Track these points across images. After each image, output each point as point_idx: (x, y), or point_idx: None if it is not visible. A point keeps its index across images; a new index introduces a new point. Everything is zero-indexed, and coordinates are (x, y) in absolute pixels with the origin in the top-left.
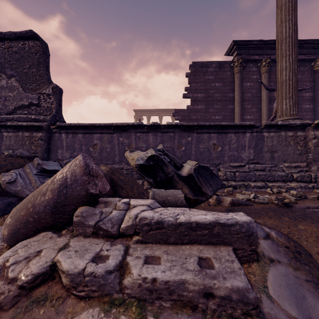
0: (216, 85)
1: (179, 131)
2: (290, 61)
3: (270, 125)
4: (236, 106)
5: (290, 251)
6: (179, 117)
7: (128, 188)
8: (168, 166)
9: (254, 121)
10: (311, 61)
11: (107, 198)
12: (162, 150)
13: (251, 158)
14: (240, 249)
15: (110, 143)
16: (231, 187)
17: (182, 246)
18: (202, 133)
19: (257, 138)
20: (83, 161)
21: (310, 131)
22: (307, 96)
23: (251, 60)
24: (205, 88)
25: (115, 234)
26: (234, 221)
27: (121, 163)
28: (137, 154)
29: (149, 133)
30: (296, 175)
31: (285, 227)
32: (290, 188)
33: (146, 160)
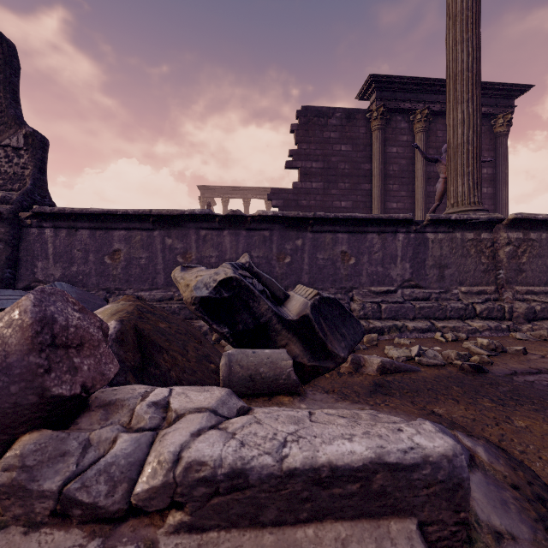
0: (341, 150)
1: (281, 228)
2: (470, 111)
3: (439, 220)
4: (375, 186)
5: (524, 499)
6: (279, 202)
7: (175, 349)
8: (259, 300)
9: (403, 212)
10: (491, 117)
11: (114, 390)
12: (248, 266)
13: (406, 277)
14: (433, 522)
15: (148, 248)
16: (373, 331)
17: (297, 531)
18: (322, 232)
19: (416, 243)
20: (35, 311)
21: (501, 232)
22: (484, 174)
23: (400, 110)
24: (324, 154)
25: (118, 511)
26: (418, 456)
27: (170, 287)
28: (196, 276)
29: (223, 231)
30: (481, 307)
31: (490, 423)
32: (472, 331)
33: (215, 288)
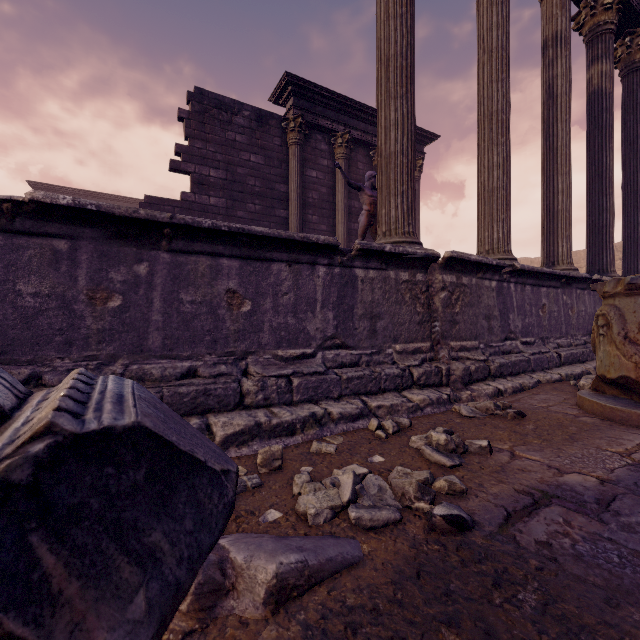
0: (251, 160)
1: (99, 238)
2: (404, 111)
3: (370, 251)
4: (292, 213)
5: None
6: None
7: None
8: None
9: None
10: None
11: None
12: None
13: (329, 333)
14: None
15: None
16: (278, 430)
17: None
18: (191, 253)
19: (342, 282)
20: None
21: (436, 274)
22: None
23: (320, 127)
24: (227, 161)
25: None
26: None
27: None
28: None
29: None
30: (418, 371)
31: None
32: (413, 409)
33: None
